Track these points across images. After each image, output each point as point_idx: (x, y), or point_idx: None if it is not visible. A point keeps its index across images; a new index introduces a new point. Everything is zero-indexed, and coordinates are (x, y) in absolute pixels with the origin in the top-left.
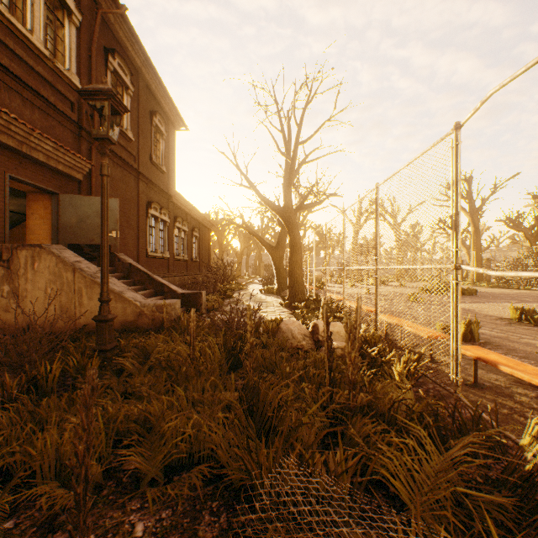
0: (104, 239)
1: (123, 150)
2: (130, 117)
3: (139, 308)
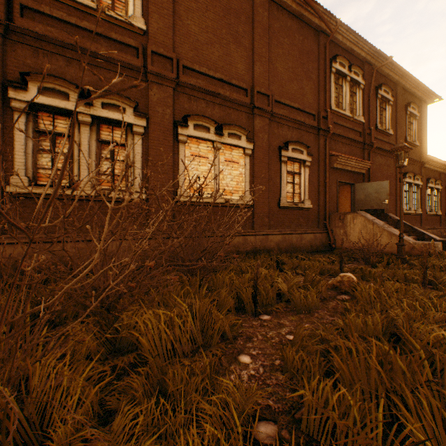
0: (400, 210)
1: (385, 144)
2: (390, 119)
3: (411, 244)
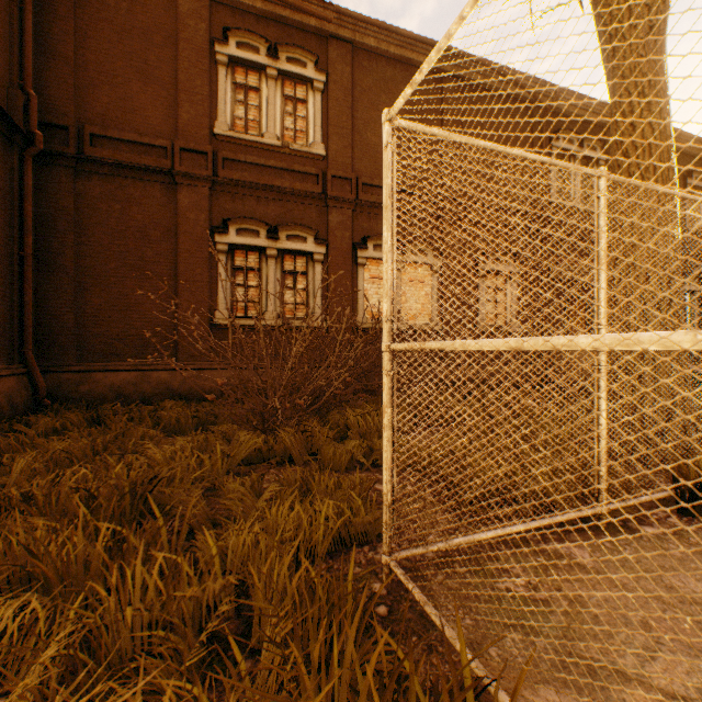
0: None
1: None
2: None
3: None
